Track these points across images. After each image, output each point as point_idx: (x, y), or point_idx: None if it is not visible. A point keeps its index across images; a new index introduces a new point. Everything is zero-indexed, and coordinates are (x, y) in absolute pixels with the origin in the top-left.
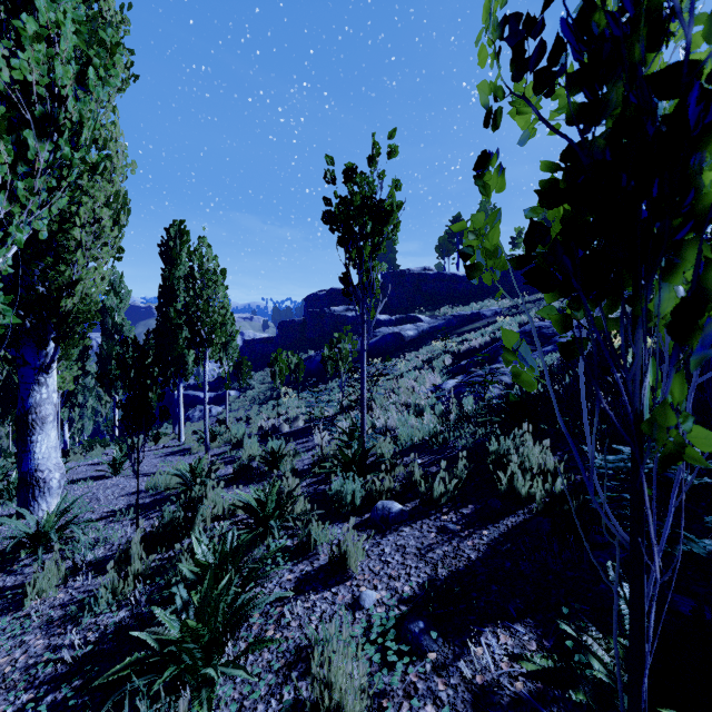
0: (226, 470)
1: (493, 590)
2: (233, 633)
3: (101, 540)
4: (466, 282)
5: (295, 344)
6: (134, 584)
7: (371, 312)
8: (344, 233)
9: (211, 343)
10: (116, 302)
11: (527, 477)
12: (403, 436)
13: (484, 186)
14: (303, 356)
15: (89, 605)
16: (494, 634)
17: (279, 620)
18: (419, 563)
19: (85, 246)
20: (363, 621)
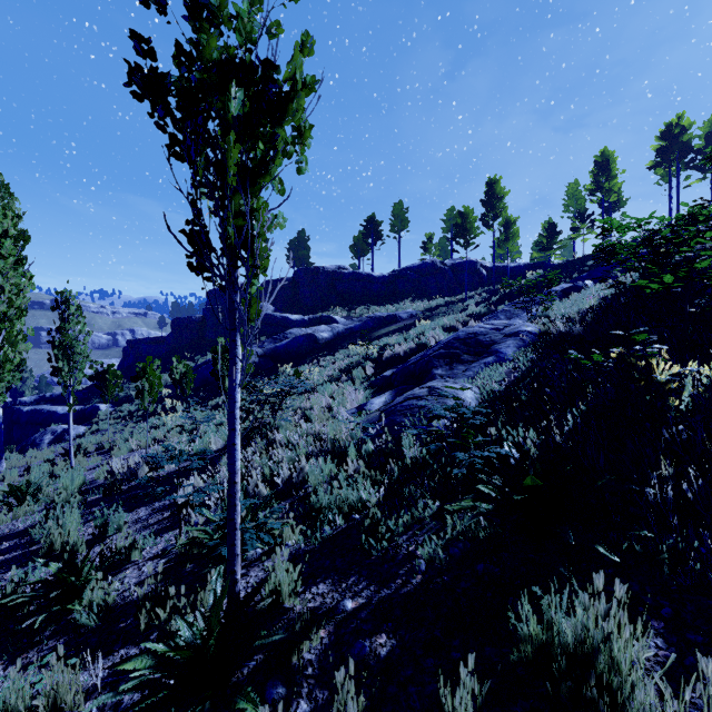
0: None
1: None
2: None
3: None
4: (382, 283)
5: (191, 345)
6: None
7: (251, 306)
8: (180, 119)
9: None
10: None
11: None
12: (317, 510)
13: None
14: (200, 360)
15: None
16: None
17: None
18: None
19: None
20: None
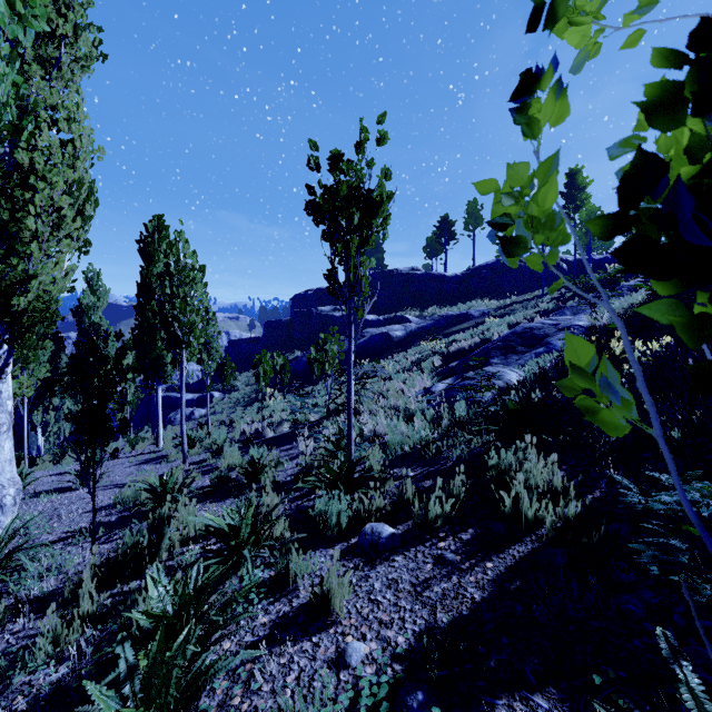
0: (203, 480)
1: (504, 644)
2: (187, 709)
3: (53, 569)
4: (454, 282)
5: (281, 344)
6: (82, 628)
7: (358, 312)
8: (329, 225)
9: (189, 344)
10: (93, 300)
11: (534, 498)
12: (392, 444)
13: (529, 122)
14: (289, 357)
15: (24, 659)
16: (510, 709)
17: (249, 681)
18: (415, 604)
19: (41, 237)
20: (349, 687)
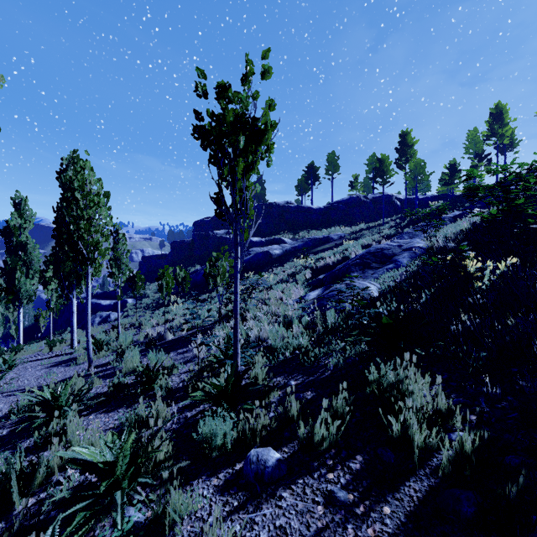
0: (103, 385)
1: None
2: None
3: None
4: (318, 213)
5: (184, 260)
6: None
7: (244, 233)
8: (216, 149)
9: (94, 261)
10: (20, 222)
11: (423, 424)
12: (275, 349)
13: None
14: (191, 270)
15: None
16: None
17: None
18: None
19: None
20: None
